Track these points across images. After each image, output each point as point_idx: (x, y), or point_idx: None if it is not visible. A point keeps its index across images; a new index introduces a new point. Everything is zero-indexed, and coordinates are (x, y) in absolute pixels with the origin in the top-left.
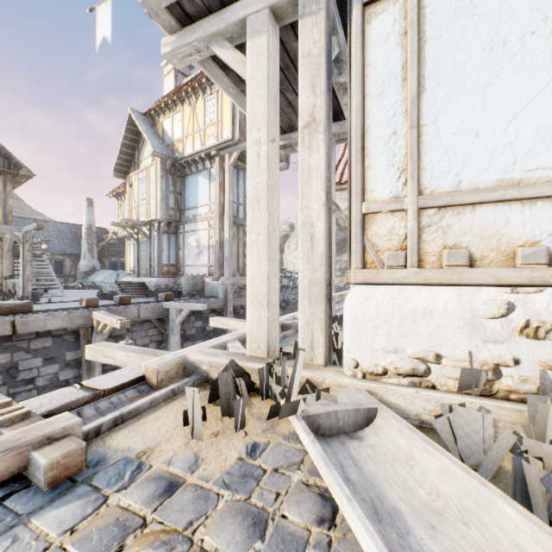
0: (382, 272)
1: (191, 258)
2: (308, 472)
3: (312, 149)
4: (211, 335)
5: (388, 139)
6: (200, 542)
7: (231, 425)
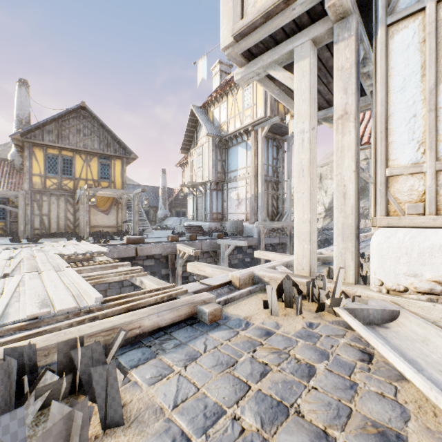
0: (403, 218)
1: (232, 208)
2: (349, 340)
3: (344, 133)
4: (248, 265)
5: (408, 121)
6: (293, 355)
7: (292, 312)
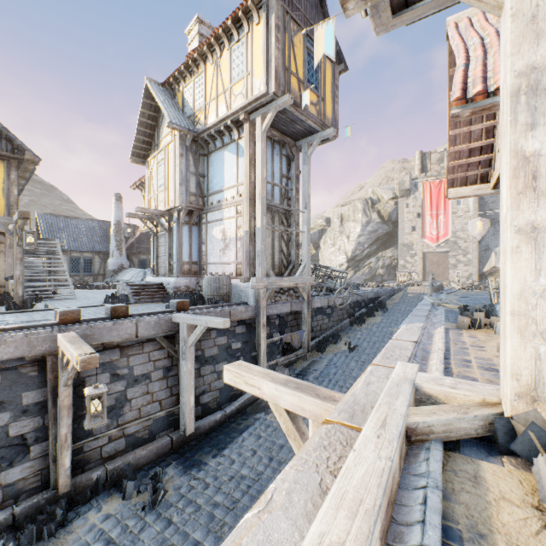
0: None
1: (215, 254)
2: None
3: None
4: (238, 355)
5: None
6: None
7: None
